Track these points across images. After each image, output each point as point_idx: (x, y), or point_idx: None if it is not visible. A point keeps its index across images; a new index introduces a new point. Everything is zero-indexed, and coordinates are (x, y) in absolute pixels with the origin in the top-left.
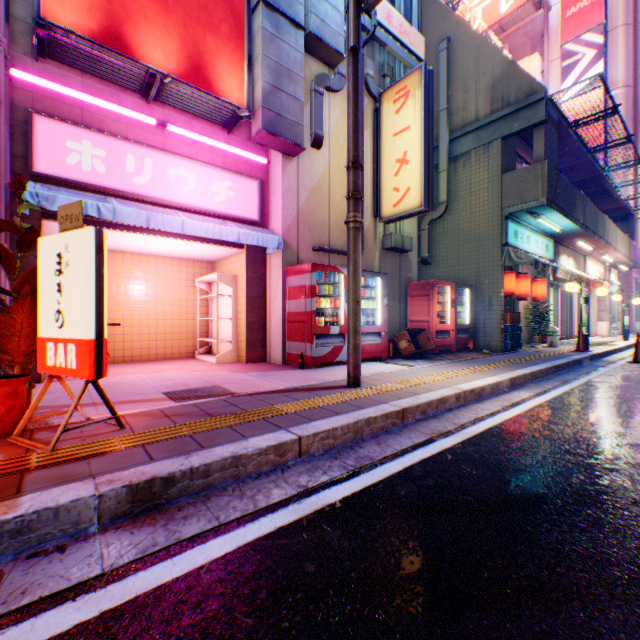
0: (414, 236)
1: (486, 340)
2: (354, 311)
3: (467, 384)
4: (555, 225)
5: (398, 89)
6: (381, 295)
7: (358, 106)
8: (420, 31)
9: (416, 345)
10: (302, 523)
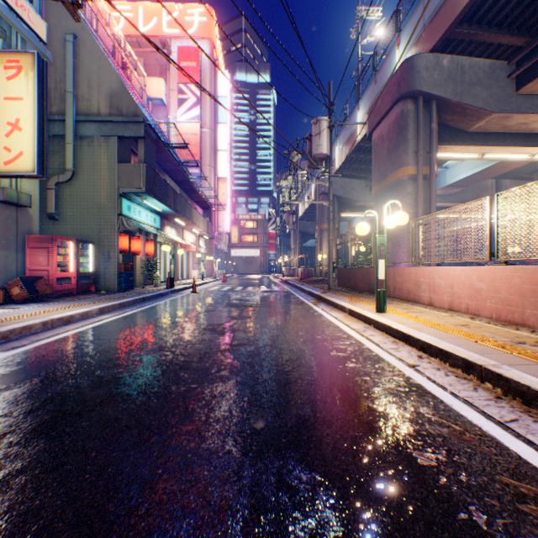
0: (37, 194)
1: (108, 284)
2: None
3: (61, 314)
4: (158, 207)
5: (11, 59)
6: None
7: None
8: (44, 14)
9: (36, 291)
10: None
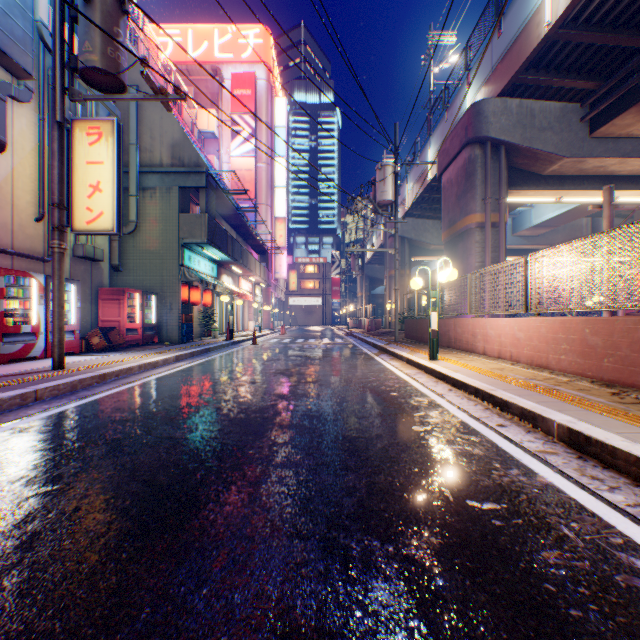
0: (107, 247)
1: (170, 335)
2: (61, 314)
3: (149, 360)
4: (217, 256)
5: (93, 126)
6: (76, 299)
7: (64, 163)
8: None
9: (110, 341)
10: (58, 413)
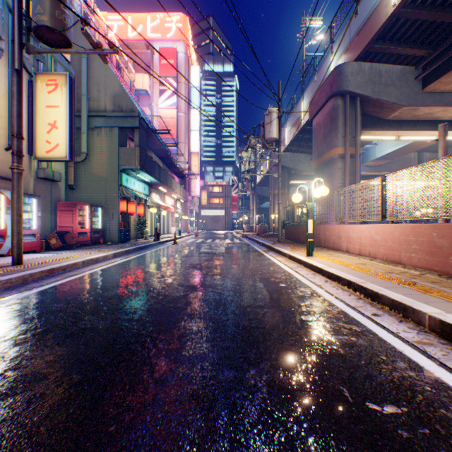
0: (64, 171)
1: (112, 237)
2: (19, 221)
3: (91, 257)
4: (148, 178)
5: (51, 78)
6: (37, 210)
7: (22, 103)
8: None
9: (65, 242)
10: (4, 304)
